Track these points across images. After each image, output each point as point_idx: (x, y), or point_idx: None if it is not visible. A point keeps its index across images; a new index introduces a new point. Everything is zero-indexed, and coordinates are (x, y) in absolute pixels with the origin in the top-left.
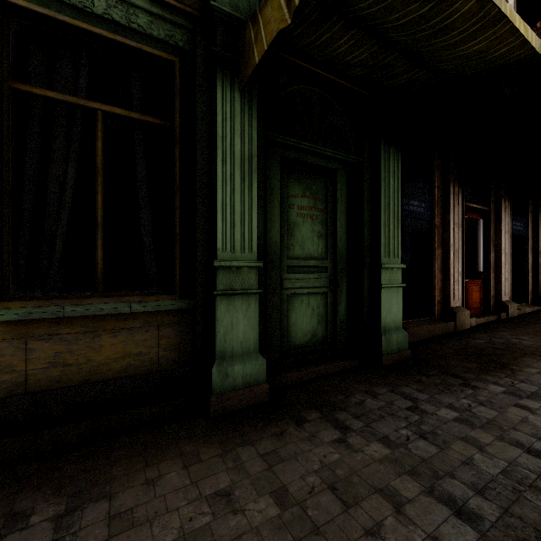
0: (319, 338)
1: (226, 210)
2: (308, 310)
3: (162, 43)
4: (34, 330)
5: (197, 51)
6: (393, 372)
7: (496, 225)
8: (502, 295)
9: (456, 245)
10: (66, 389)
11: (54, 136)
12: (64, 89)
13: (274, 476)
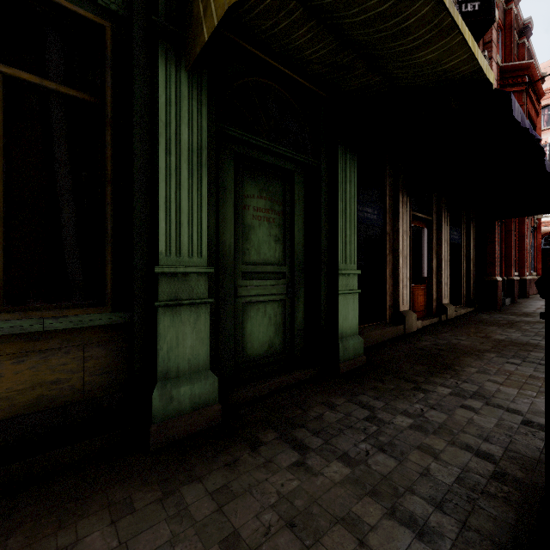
0: (276, 348)
1: (171, 207)
2: (265, 319)
3: (89, 2)
4: None
5: (134, 18)
6: (350, 380)
7: (438, 233)
8: (442, 298)
9: (405, 252)
10: None
11: None
12: None
13: (224, 519)
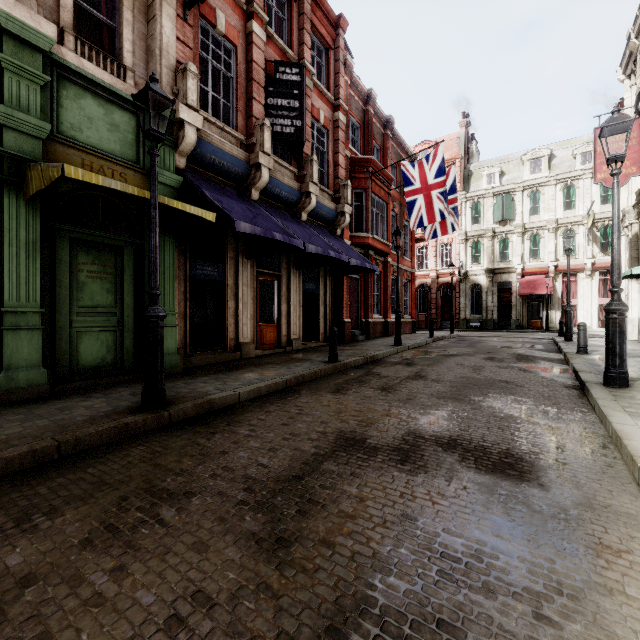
0: (108, 362)
1: (13, 275)
2: (98, 343)
3: None
4: None
5: None
6: None
7: (288, 285)
8: (291, 335)
9: (246, 299)
10: None
11: None
12: None
13: (30, 411)
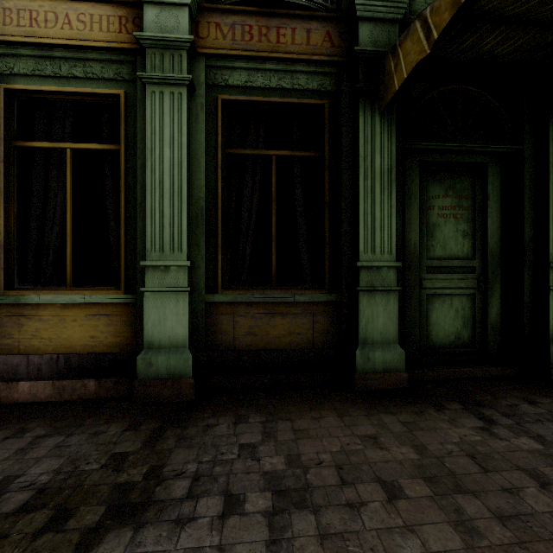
0: (464, 341)
1: (368, 218)
2: (451, 311)
3: (315, 92)
4: (238, 309)
5: (342, 90)
6: None
7: None
8: None
9: None
10: (255, 351)
11: (245, 179)
12: (251, 145)
13: (414, 437)
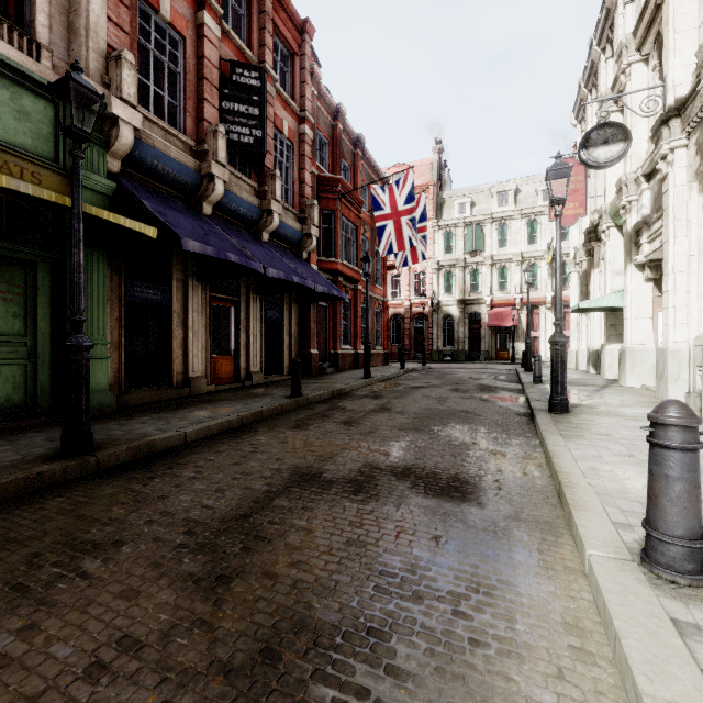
0: (15, 402)
1: None
2: (1, 379)
3: None
4: None
5: None
6: None
7: (248, 312)
8: (251, 367)
9: (196, 327)
10: None
11: None
12: None
13: None
